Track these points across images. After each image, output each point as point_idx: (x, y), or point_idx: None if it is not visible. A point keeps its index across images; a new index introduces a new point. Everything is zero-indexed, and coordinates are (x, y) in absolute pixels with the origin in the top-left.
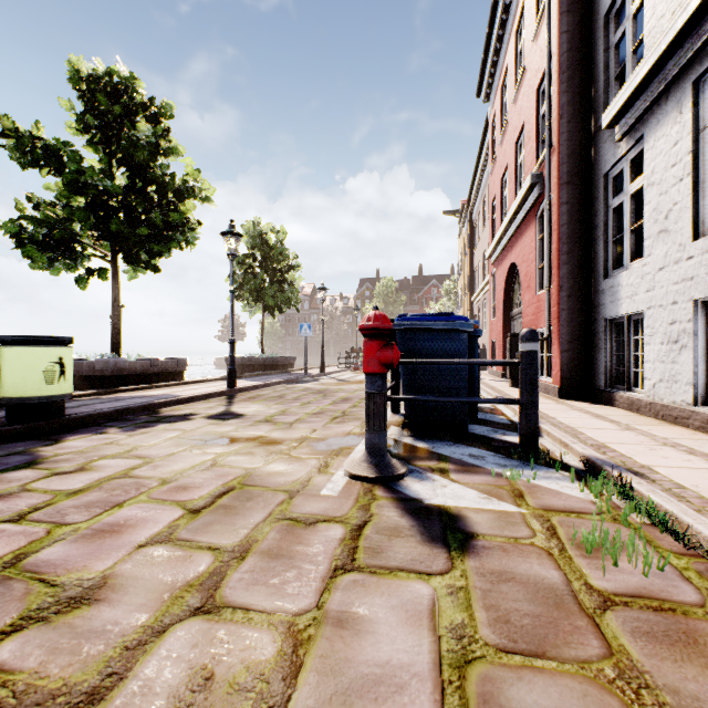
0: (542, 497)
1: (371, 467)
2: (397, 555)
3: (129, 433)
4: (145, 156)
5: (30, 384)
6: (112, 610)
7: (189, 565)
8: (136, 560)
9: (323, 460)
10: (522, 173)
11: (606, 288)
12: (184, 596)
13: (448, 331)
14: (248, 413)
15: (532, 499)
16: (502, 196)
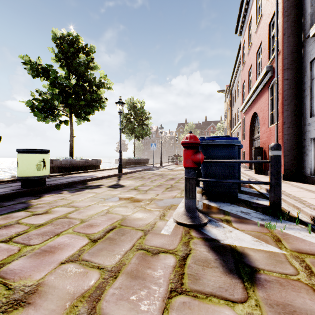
0: (293, 242)
1: (188, 218)
2: (209, 283)
3: (72, 193)
4: (83, 69)
5: (30, 170)
6: (34, 313)
7: (85, 280)
8: (57, 273)
9: (162, 212)
10: (260, 67)
11: (311, 122)
12: (78, 306)
13: (227, 145)
14: (126, 185)
15: (287, 243)
16: (248, 80)
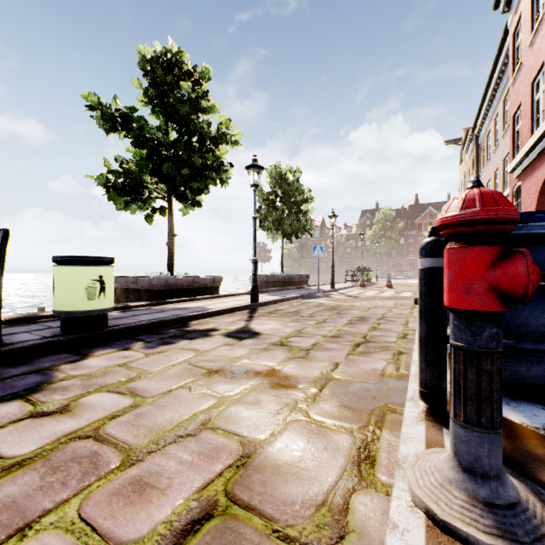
0: None
1: (477, 507)
2: None
3: (149, 350)
4: (187, 110)
5: (75, 299)
6: None
7: None
8: None
9: (360, 439)
10: None
11: None
12: None
13: None
14: (264, 331)
15: None
16: (532, 101)
